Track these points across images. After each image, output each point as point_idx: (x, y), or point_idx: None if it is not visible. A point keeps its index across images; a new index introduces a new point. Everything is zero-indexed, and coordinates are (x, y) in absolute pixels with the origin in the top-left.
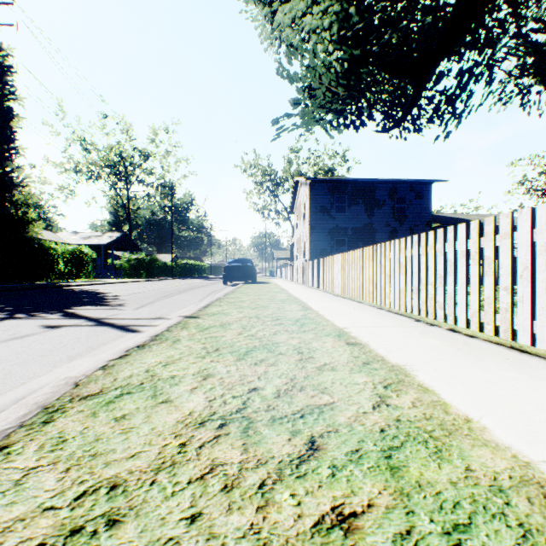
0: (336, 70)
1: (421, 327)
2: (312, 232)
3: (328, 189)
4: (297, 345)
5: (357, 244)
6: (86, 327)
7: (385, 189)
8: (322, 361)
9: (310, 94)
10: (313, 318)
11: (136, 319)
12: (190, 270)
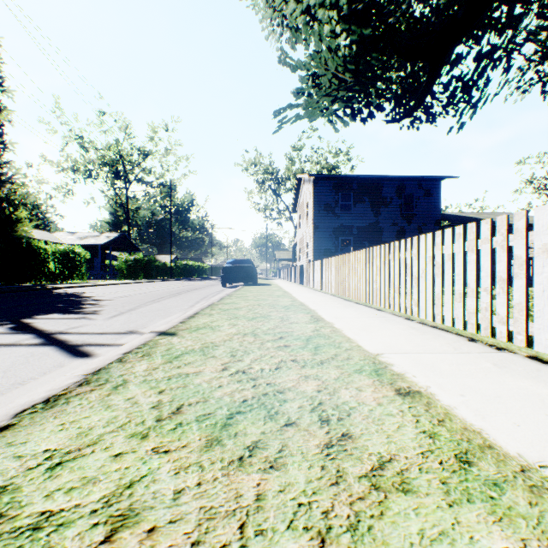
0: (343, 55)
1: (486, 352)
2: (316, 231)
3: (332, 186)
4: (315, 396)
5: (362, 244)
6: (24, 347)
7: (392, 186)
8: (373, 450)
9: (315, 82)
10: (329, 336)
11: (100, 334)
12: (190, 271)
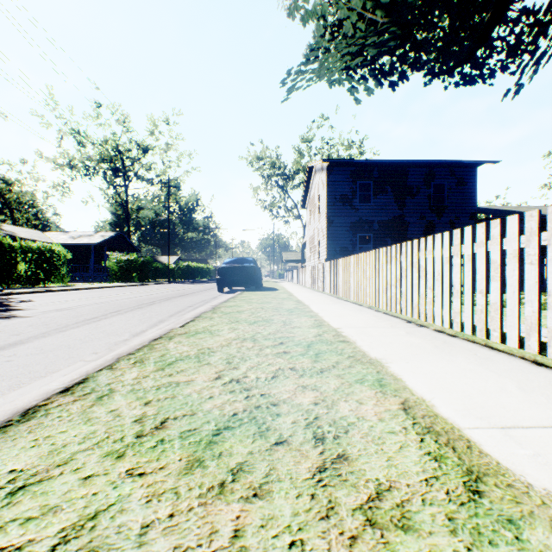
0: None
1: None
2: (330, 226)
3: (349, 174)
4: None
5: (384, 241)
6: None
7: (419, 174)
8: None
9: (333, 35)
10: None
11: None
12: (193, 273)
